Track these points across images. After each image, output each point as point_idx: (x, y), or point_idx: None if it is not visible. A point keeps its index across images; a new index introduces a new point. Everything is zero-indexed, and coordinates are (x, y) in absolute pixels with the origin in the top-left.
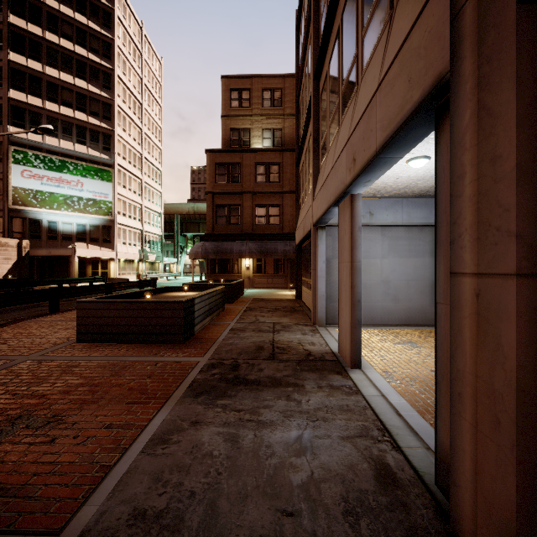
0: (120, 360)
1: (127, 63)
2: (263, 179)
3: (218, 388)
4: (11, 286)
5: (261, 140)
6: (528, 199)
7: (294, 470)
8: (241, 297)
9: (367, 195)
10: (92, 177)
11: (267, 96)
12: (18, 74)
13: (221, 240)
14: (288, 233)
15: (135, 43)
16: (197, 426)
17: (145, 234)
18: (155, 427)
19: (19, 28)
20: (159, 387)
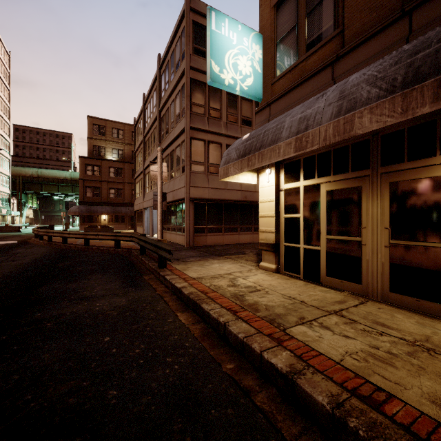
0: None
1: None
2: (114, 175)
3: None
4: None
5: (111, 154)
6: None
7: None
8: None
9: None
10: None
11: (115, 132)
12: None
13: (89, 205)
14: (127, 203)
15: None
16: None
17: None
18: None
19: None
20: None
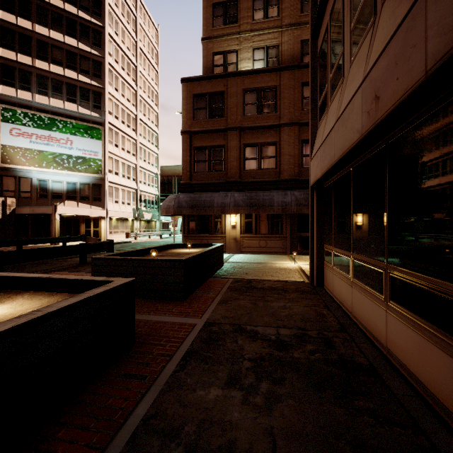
0: None
1: (120, 24)
2: (254, 110)
3: None
4: None
5: (251, 63)
6: None
7: None
8: (214, 275)
9: None
10: (82, 135)
11: (259, 6)
12: (7, 32)
13: (199, 191)
14: (287, 180)
15: (129, 5)
16: None
17: (140, 193)
18: None
19: None
20: None
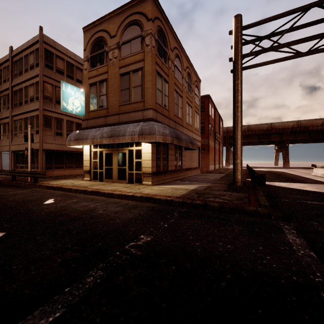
0: None
1: None
2: None
3: None
4: None
5: None
6: (12, 159)
7: None
8: None
9: None
10: None
11: None
12: None
13: None
14: None
15: None
16: None
17: None
18: None
19: None
20: None
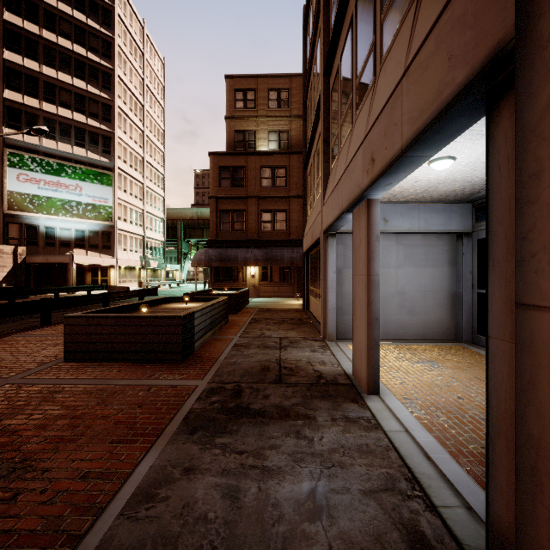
0: (109, 384)
1: (128, 63)
2: (269, 184)
3: (217, 422)
4: (4, 295)
5: (267, 143)
6: None
7: (308, 542)
8: (245, 307)
9: (381, 200)
10: (91, 181)
11: (273, 97)
12: (13, 73)
13: (225, 247)
14: (295, 240)
15: (136, 42)
16: (190, 475)
17: (147, 240)
18: (140, 476)
19: (15, 25)
20: (149, 419)
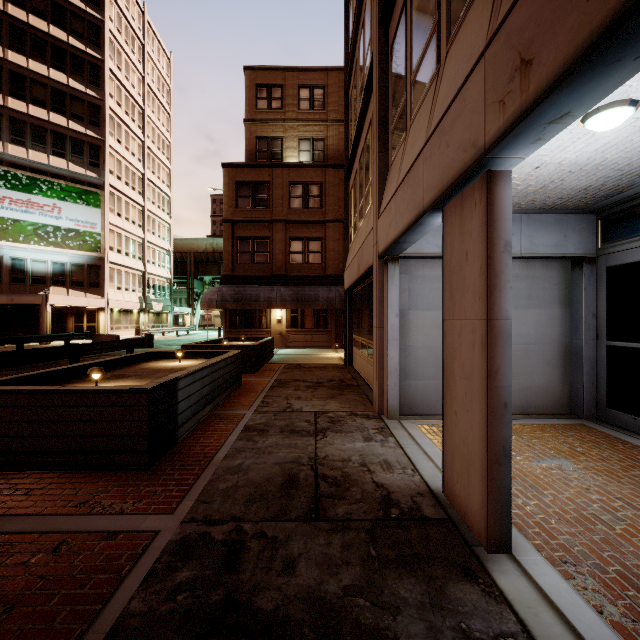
0: None
1: (124, 54)
2: (300, 204)
3: None
4: None
5: (297, 153)
6: None
7: None
8: (268, 362)
9: None
10: (74, 201)
11: (305, 96)
12: None
13: (243, 284)
14: (332, 275)
15: (134, 29)
16: None
17: (148, 277)
18: None
19: None
20: None
